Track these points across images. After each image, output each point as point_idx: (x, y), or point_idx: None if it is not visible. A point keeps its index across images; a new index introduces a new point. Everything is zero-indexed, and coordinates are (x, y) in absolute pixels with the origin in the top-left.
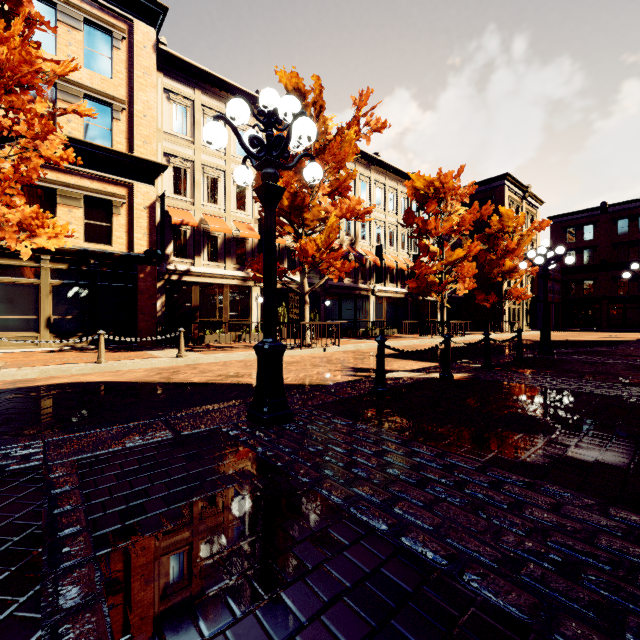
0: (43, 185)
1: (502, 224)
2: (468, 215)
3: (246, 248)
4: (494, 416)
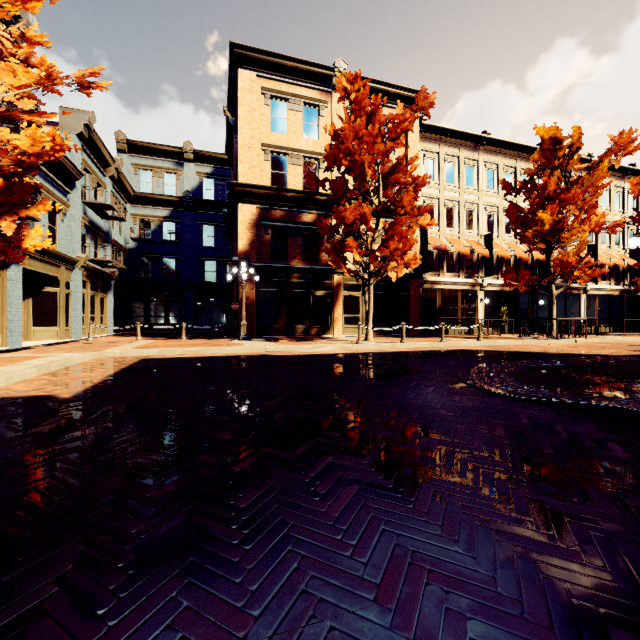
0: (363, 233)
1: None
2: None
3: (473, 260)
4: None
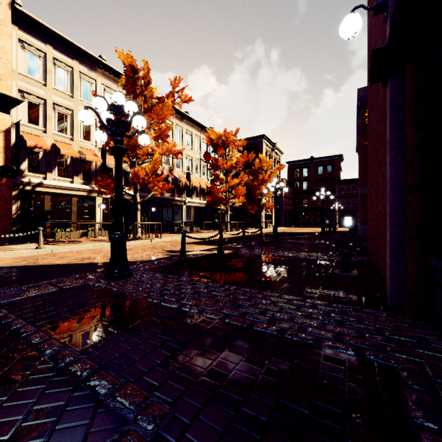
0: None
1: (261, 164)
2: (241, 158)
3: (91, 168)
4: (236, 268)
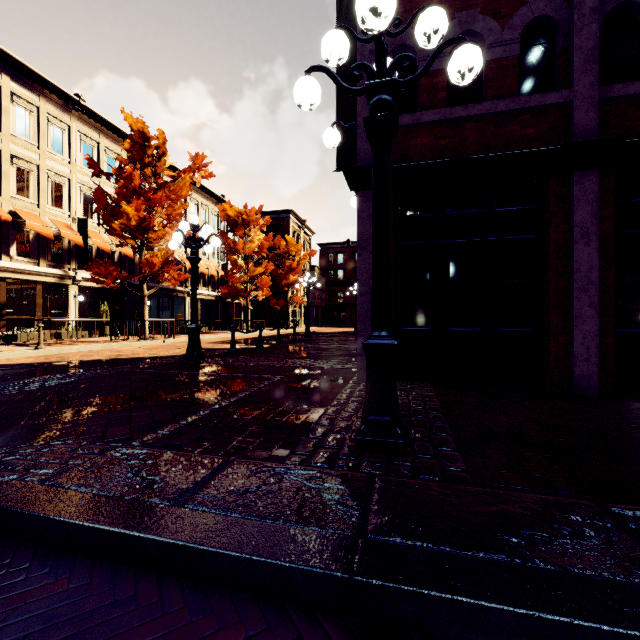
0: None
1: (288, 248)
2: (266, 242)
3: (63, 246)
4: (282, 353)
